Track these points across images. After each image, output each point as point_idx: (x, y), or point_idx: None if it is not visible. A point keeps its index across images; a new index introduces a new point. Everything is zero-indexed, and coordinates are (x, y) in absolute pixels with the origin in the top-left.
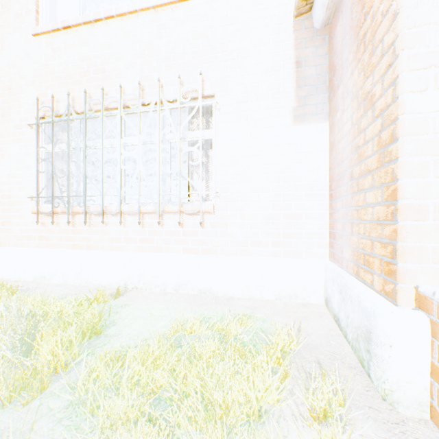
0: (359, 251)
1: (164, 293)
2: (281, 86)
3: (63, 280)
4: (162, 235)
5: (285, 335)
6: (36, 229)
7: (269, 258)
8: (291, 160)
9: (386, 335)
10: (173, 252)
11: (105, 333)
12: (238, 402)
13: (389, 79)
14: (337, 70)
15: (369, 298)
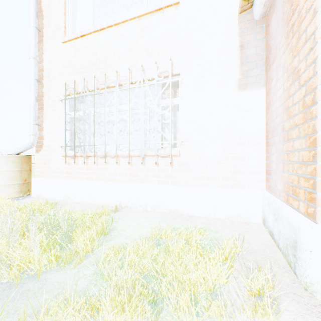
0: (289, 184)
1: (145, 211)
2: (229, 64)
3: (81, 200)
4: (144, 171)
5: (231, 242)
6: (64, 167)
7: (219, 188)
8: (236, 118)
9: (307, 244)
10: (151, 183)
11: (111, 233)
12: (199, 281)
13: (310, 59)
14: (272, 50)
15: (295, 218)
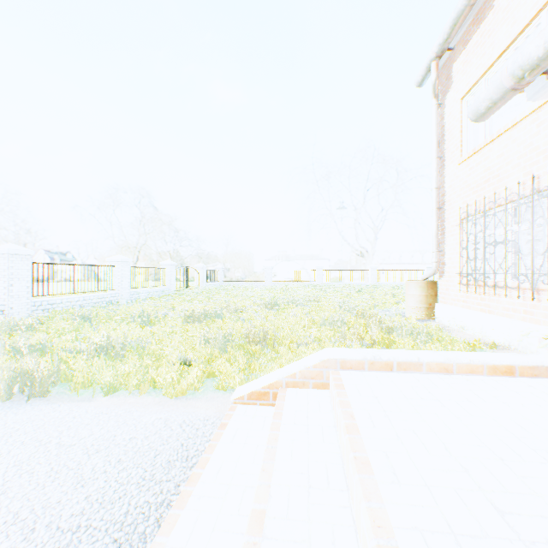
0: None
1: None
2: None
3: (471, 332)
4: (539, 309)
5: None
6: (460, 295)
7: None
8: None
9: None
10: None
11: None
12: None
13: None
14: None
15: None
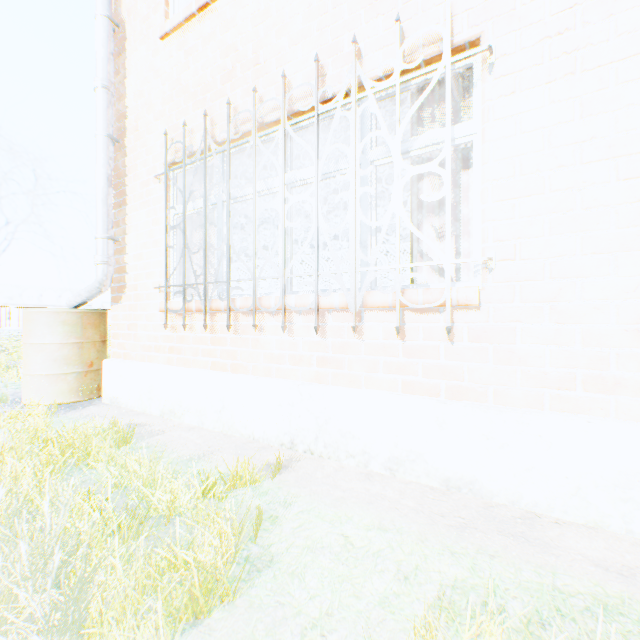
0: None
1: (365, 475)
2: None
3: (197, 420)
4: (360, 353)
5: None
6: (165, 336)
7: None
8: None
9: None
10: (382, 389)
11: (248, 592)
12: None
13: None
14: None
15: None
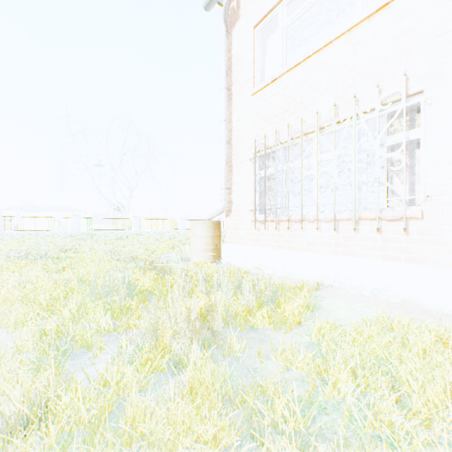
0: None
1: (360, 295)
2: None
3: (271, 271)
4: (357, 241)
5: None
6: (253, 233)
7: None
8: None
9: None
10: (369, 258)
11: (317, 311)
12: None
13: None
14: None
15: None
